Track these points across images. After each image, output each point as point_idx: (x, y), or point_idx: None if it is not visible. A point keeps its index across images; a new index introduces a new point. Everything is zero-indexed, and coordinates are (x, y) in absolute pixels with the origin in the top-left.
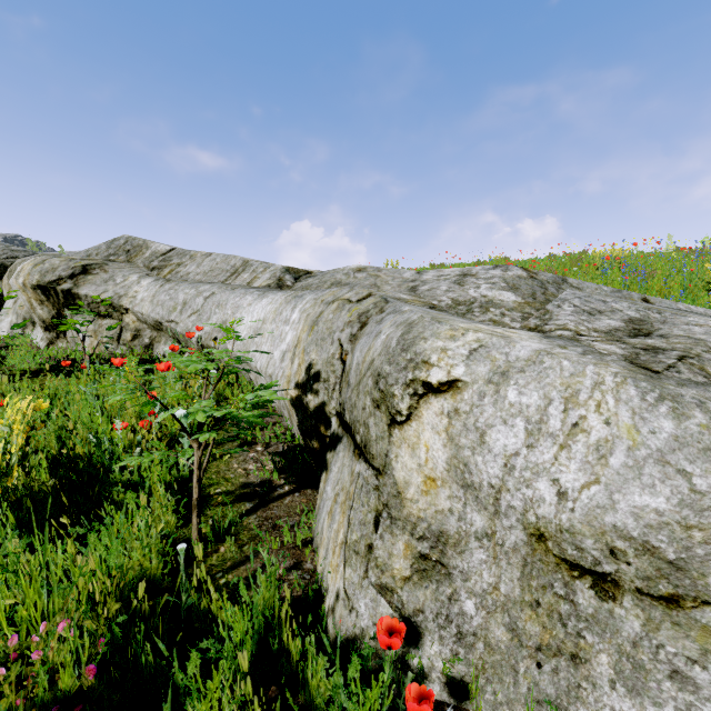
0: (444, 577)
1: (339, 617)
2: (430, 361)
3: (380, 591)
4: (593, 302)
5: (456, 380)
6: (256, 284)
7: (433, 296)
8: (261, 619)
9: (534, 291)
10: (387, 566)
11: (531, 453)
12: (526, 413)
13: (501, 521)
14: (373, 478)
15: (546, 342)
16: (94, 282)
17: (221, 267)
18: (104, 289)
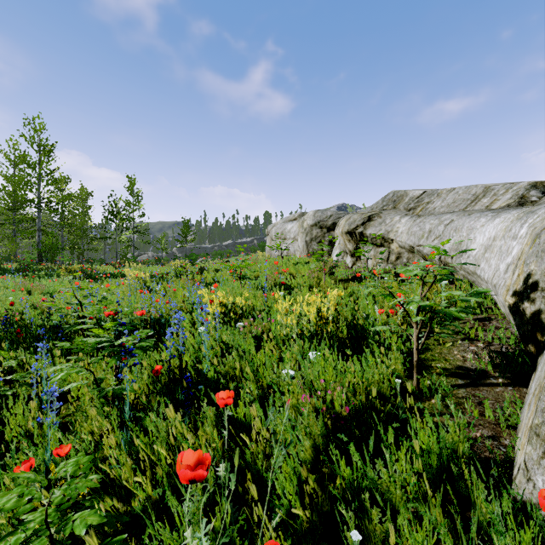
0: None
1: (518, 482)
2: None
3: None
4: None
5: None
6: (494, 206)
7: None
8: (450, 450)
9: None
10: None
11: None
12: None
13: None
14: None
15: None
16: (374, 225)
17: (462, 197)
18: (379, 229)
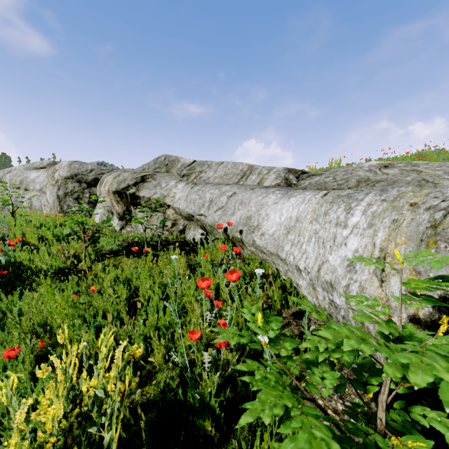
0: None
1: None
2: None
3: None
4: None
5: None
6: (266, 184)
7: None
8: None
9: None
10: None
11: None
12: None
13: None
14: None
15: None
16: (148, 187)
17: (232, 171)
18: (154, 192)
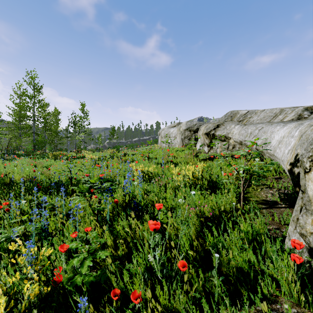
0: None
1: (285, 242)
2: None
3: (300, 235)
4: None
5: None
6: (285, 120)
7: None
8: (257, 233)
9: None
10: (303, 226)
11: None
12: None
13: None
14: (301, 194)
15: None
16: (220, 130)
17: (268, 115)
18: (223, 131)
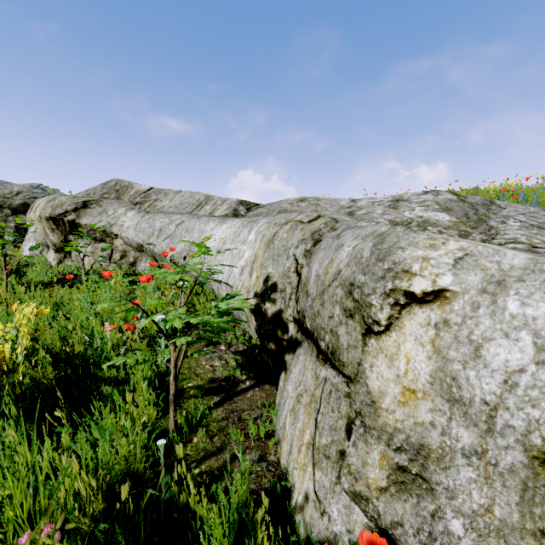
0: (426, 492)
1: (309, 517)
2: (411, 270)
3: (354, 498)
4: (540, 217)
5: (442, 290)
6: (216, 214)
7: (370, 218)
8: (234, 514)
9: (467, 212)
10: (360, 474)
11: (541, 371)
12: (532, 326)
13: (495, 440)
14: (344, 385)
15: (521, 252)
16: (92, 214)
17: (188, 201)
18: (99, 219)
